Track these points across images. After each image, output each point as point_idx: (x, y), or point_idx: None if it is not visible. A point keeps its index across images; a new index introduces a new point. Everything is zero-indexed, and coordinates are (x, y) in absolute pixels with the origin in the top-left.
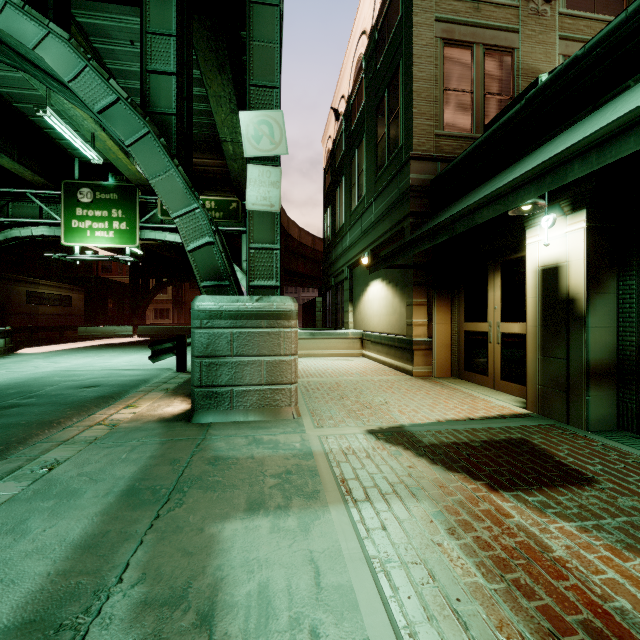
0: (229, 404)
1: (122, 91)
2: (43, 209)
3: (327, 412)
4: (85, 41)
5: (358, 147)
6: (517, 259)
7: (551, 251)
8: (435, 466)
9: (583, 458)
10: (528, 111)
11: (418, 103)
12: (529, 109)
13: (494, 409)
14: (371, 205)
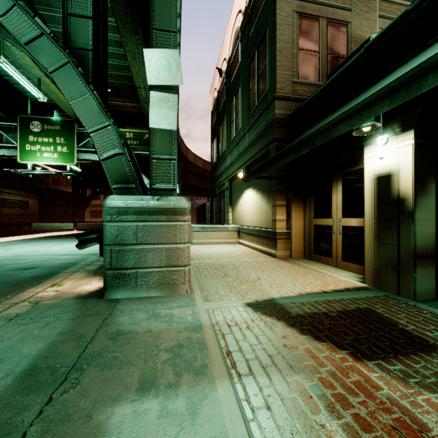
0: (134, 283)
1: (45, 27)
2: (4, 136)
3: (214, 288)
4: (32, 8)
5: (236, 94)
6: (355, 171)
7: (385, 163)
8: (304, 336)
9: (421, 325)
10: (367, 56)
11: (280, 58)
12: (368, 54)
13: (340, 283)
14: (245, 135)
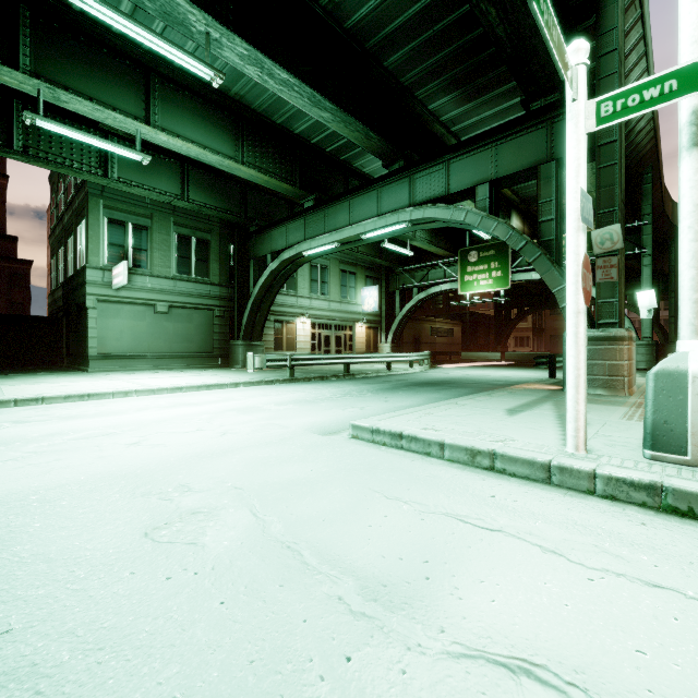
0: None
1: (528, 238)
2: (446, 271)
3: None
4: None
5: None
6: None
7: None
8: None
9: None
10: None
11: None
12: None
13: None
14: None
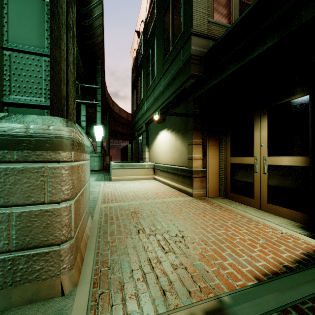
0: None
1: None
2: None
3: (117, 268)
4: None
5: (151, 47)
6: (286, 103)
7: None
8: None
9: None
10: None
11: None
12: None
13: (290, 242)
14: (160, 80)
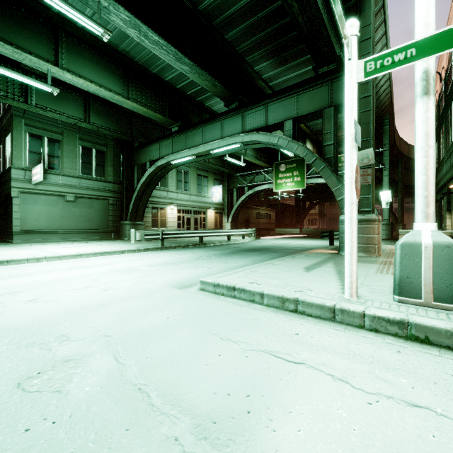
0: None
1: (317, 156)
2: (266, 177)
3: (392, 257)
4: None
5: (450, 108)
6: None
7: None
8: None
9: None
10: None
11: None
12: None
13: None
14: None
